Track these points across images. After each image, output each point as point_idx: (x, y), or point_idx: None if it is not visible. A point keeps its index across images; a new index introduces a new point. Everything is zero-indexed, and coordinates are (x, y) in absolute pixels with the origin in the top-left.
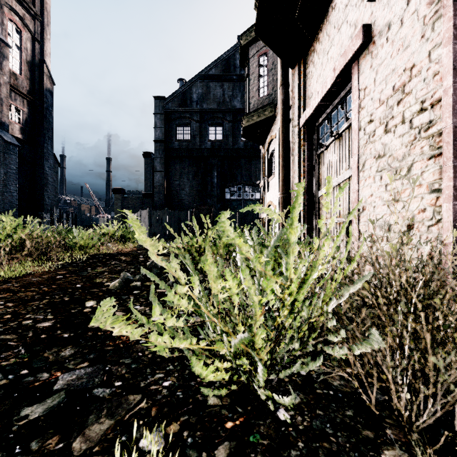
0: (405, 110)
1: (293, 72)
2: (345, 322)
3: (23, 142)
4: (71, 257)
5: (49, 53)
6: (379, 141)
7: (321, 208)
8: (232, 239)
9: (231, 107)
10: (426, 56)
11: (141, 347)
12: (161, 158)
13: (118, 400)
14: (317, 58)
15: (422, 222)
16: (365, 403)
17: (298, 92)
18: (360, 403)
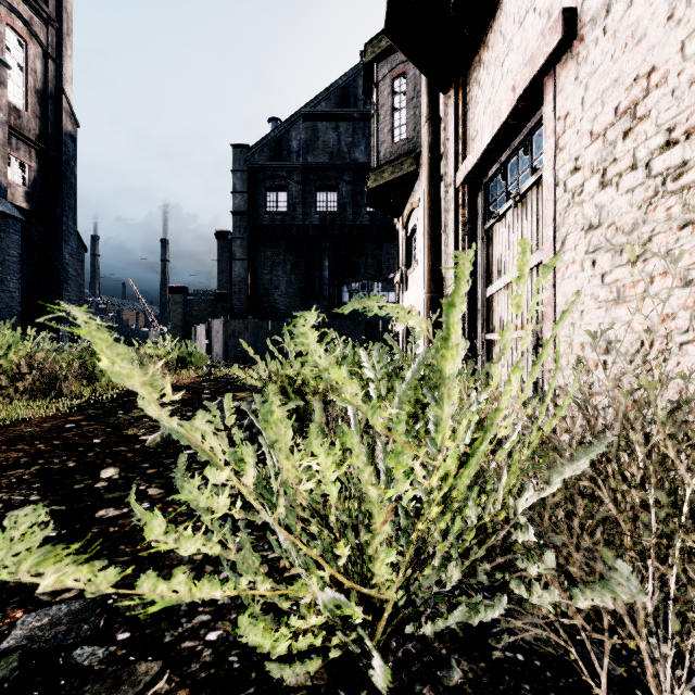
0: (638, 146)
1: (446, 99)
2: (548, 527)
3: (29, 214)
4: (94, 393)
5: (70, 78)
6: (591, 201)
7: (491, 316)
8: (323, 370)
9: (351, 161)
10: (677, 51)
11: (180, 557)
12: (242, 239)
13: (116, 674)
14: (485, 75)
15: (669, 337)
16: (586, 681)
17: (454, 130)
18: (578, 681)
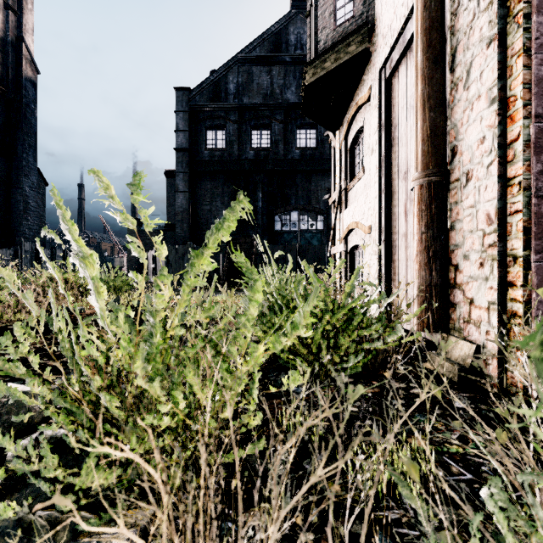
0: None
1: None
2: None
3: None
4: None
5: (31, 30)
6: None
7: None
8: None
9: (283, 101)
10: None
11: None
12: (184, 173)
13: None
14: None
15: None
16: None
17: None
18: None
